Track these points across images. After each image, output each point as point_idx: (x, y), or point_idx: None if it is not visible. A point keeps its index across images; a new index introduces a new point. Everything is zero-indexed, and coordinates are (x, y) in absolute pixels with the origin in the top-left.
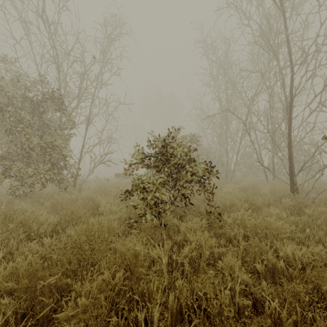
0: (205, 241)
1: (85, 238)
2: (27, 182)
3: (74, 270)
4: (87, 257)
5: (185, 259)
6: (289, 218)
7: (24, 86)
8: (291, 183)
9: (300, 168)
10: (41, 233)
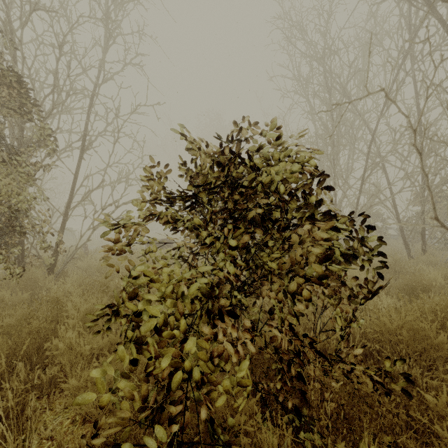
0: None
1: None
2: None
3: None
4: None
5: None
6: None
7: None
8: None
9: None
10: None
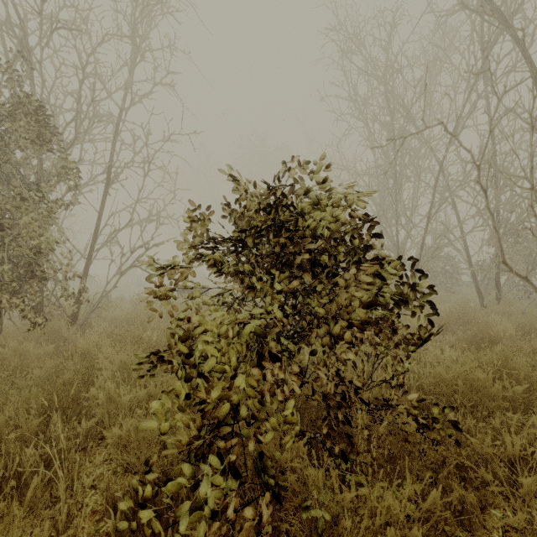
0: None
1: None
2: None
3: None
4: None
5: None
6: None
7: None
8: None
9: None
10: None
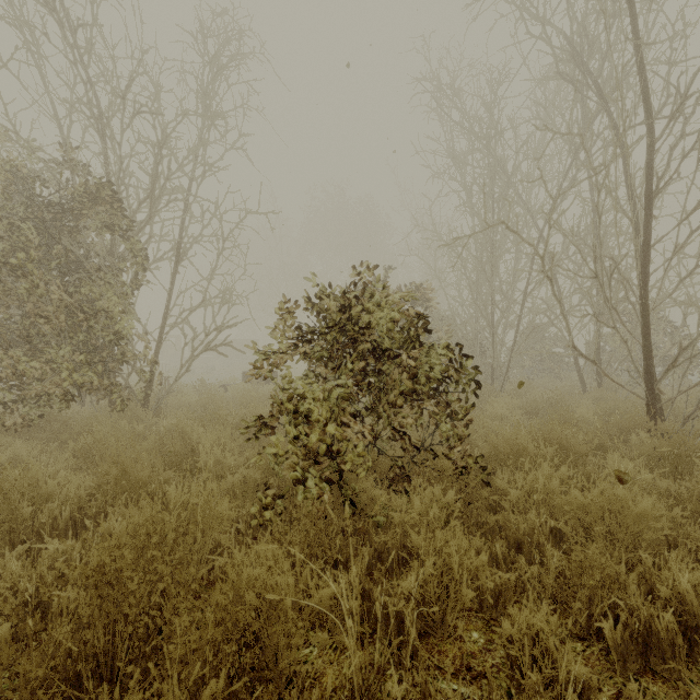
0: (459, 555)
1: (129, 558)
2: (29, 394)
3: (97, 650)
4: (133, 612)
5: (407, 602)
6: (657, 484)
7: (29, 170)
8: (649, 395)
9: (671, 362)
10: (43, 524)
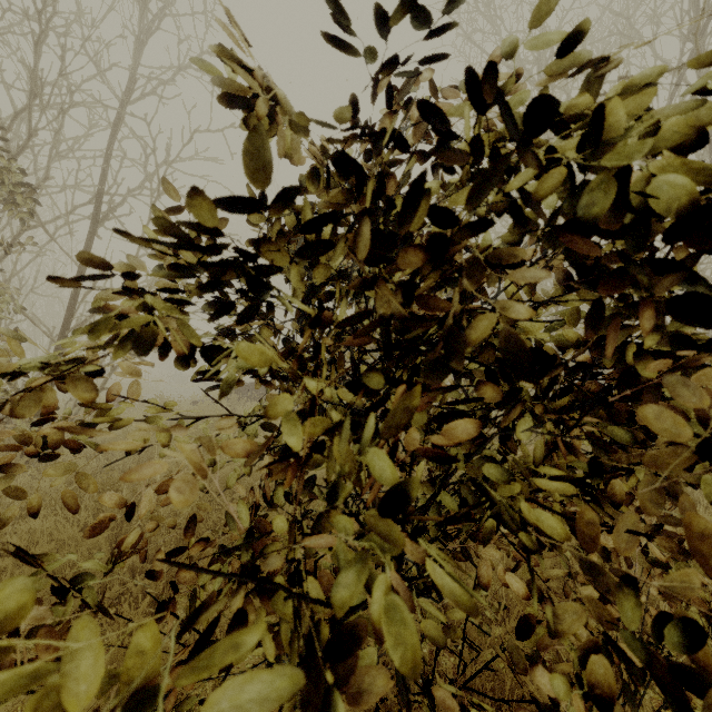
0: None
1: None
2: None
3: None
4: None
5: None
6: None
7: None
8: None
9: None
10: None
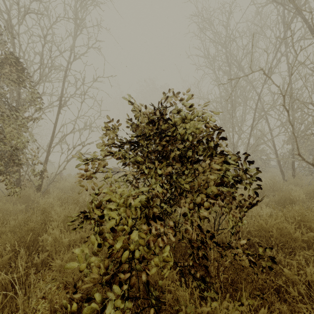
0: None
1: None
2: None
3: None
4: None
5: None
6: None
7: None
8: None
9: None
10: None
